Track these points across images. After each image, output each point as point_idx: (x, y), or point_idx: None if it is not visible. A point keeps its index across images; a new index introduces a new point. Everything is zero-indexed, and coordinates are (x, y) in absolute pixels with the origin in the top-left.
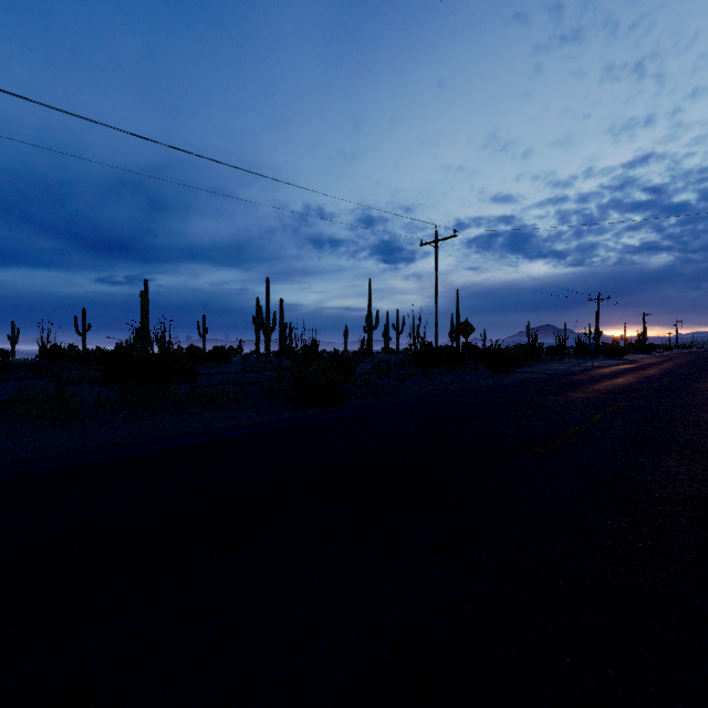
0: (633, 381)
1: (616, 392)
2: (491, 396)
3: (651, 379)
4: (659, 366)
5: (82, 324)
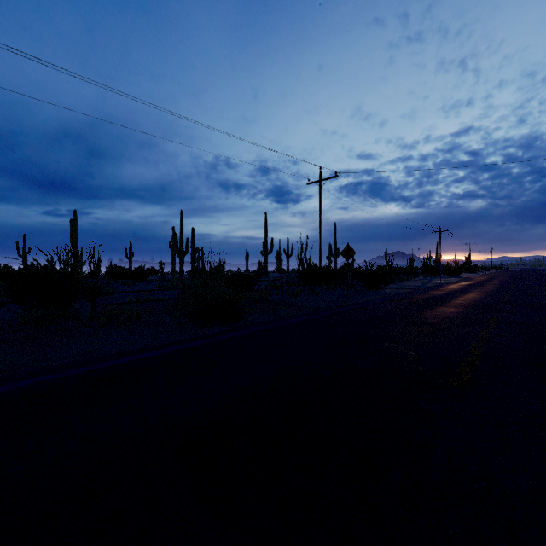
0: (482, 295)
1: (478, 306)
2: (375, 311)
3: (496, 294)
4: (491, 283)
5: (23, 248)
